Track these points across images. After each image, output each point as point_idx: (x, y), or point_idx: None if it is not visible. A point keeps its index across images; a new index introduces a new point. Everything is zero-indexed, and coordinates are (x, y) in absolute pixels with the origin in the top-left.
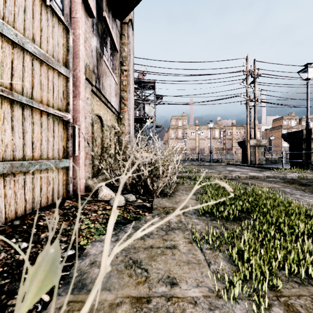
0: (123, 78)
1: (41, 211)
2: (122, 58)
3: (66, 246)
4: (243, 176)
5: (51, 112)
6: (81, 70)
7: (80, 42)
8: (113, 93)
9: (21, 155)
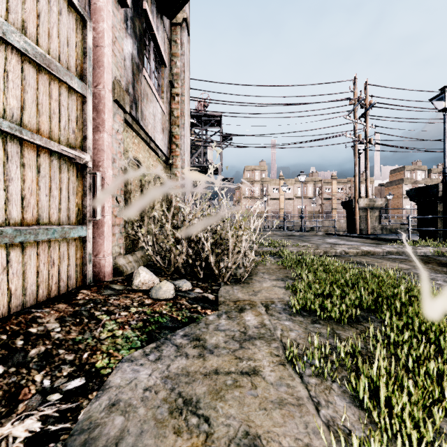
0: (174, 107)
1: (37, 308)
2: (172, 76)
3: (71, 371)
4: (352, 251)
5: (55, 149)
6: (107, 86)
7: (105, 42)
8: (158, 127)
9: (2, 217)
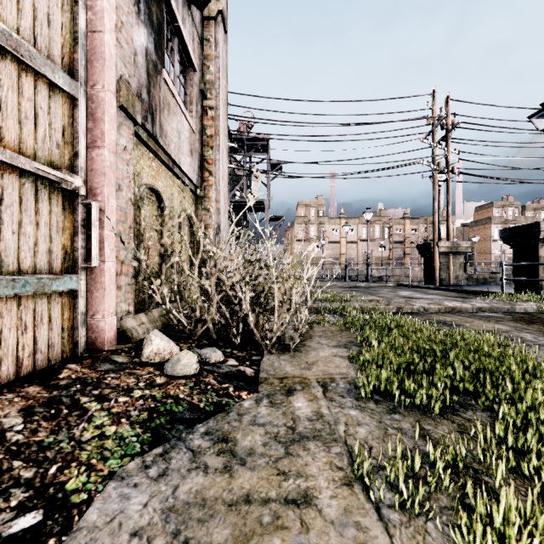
0: (207, 123)
1: None
2: (203, 84)
3: (24, 499)
4: (433, 308)
5: (27, 167)
6: (108, 86)
7: (105, 26)
8: (185, 147)
9: None
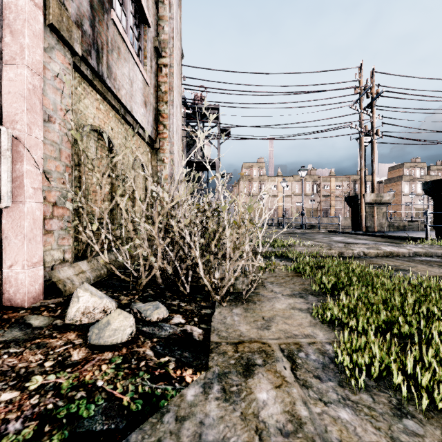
0: (161, 80)
1: None
2: (158, 42)
3: None
4: (372, 252)
5: None
6: None
7: None
8: (138, 97)
9: None
